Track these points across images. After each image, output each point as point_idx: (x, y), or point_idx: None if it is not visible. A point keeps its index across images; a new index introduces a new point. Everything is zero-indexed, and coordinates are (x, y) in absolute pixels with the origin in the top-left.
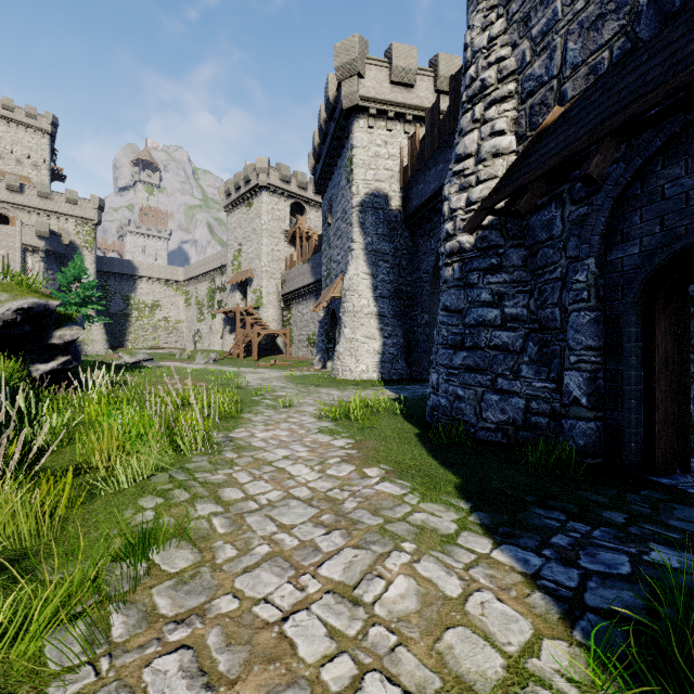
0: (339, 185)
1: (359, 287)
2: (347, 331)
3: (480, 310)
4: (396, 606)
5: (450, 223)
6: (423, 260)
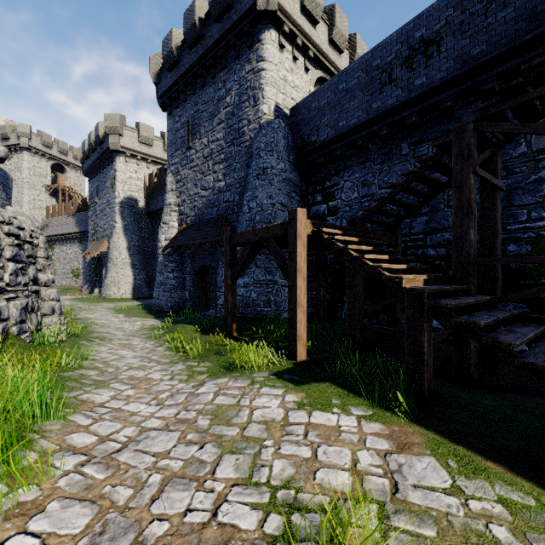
0: (105, 184)
1: (120, 248)
2: (112, 272)
3: (168, 274)
4: (139, 324)
5: (160, 244)
6: (157, 237)
